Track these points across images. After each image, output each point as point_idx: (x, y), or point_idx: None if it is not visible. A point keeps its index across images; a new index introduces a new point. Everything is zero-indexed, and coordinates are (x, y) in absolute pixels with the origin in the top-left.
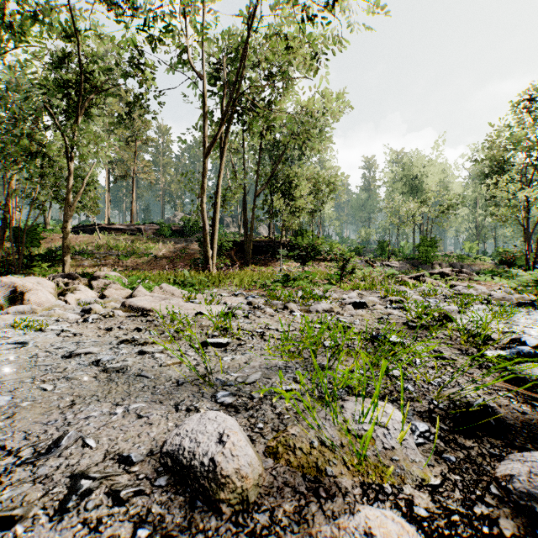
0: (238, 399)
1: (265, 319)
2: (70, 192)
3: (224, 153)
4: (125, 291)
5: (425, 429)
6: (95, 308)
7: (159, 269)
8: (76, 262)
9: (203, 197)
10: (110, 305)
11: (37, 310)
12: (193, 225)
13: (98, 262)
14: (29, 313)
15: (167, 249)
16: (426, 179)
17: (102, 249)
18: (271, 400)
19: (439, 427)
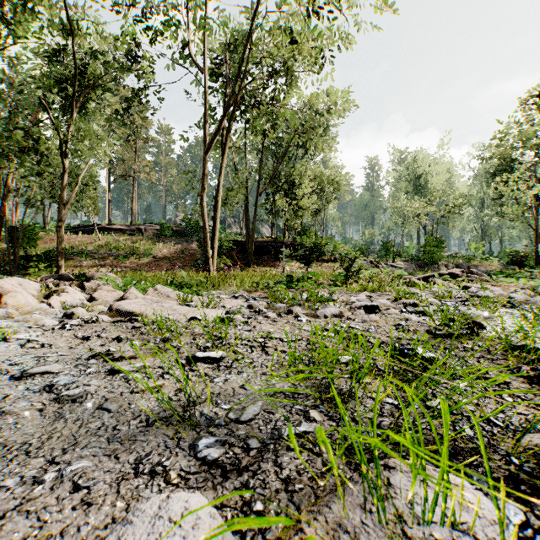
0: (227, 451)
1: (267, 326)
2: (64, 189)
3: (224, 149)
4: (117, 293)
5: (521, 518)
6: (78, 312)
7: (158, 270)
8: (74, 263)
9: (202, 195)
10: (97, 309)
11: (14, 315)
12: (194, 225)
13: (97, 263)
14: (5, 318)
15: (167, 249)
16: (431, 178)
17: (101, 249)
18: (274, 453)
19: (539, 514)
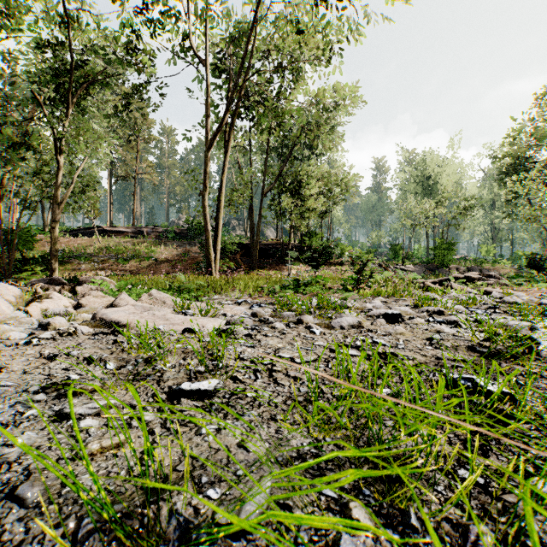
0: None
1: (274, 340)
2: (58, 188)
3: (227, 147)
4: (107, 299)
5: None
6: (54, 322)
7: (160, 273)
8: (72, 266)
9: (204, 195)
10: (81, 317)
11: None
12: (197, 228)
13: (96, 266)
14: None
15: (169, 252)
16: (441, 179)
17: (101, 252)
18: None
19: None
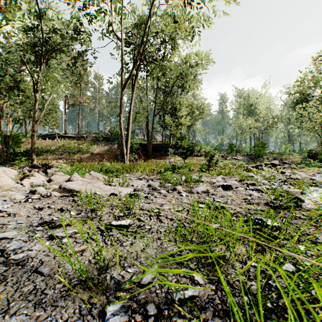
0: (130, 318)
1: (160, 199)
2: (36, 112)
3: (134, 88)
4: (66, 176)
5: None
6: (38, 190)
7: (94, 161)
8: (43, 157)
9: (120, 116)
10: (52, 187)
11: None
12: (116, 134)
13: (57, 157)
14: None
15: (99, 149)
16: (258, 106)
17: (60, 149)
18: (168, 319)
19: None
